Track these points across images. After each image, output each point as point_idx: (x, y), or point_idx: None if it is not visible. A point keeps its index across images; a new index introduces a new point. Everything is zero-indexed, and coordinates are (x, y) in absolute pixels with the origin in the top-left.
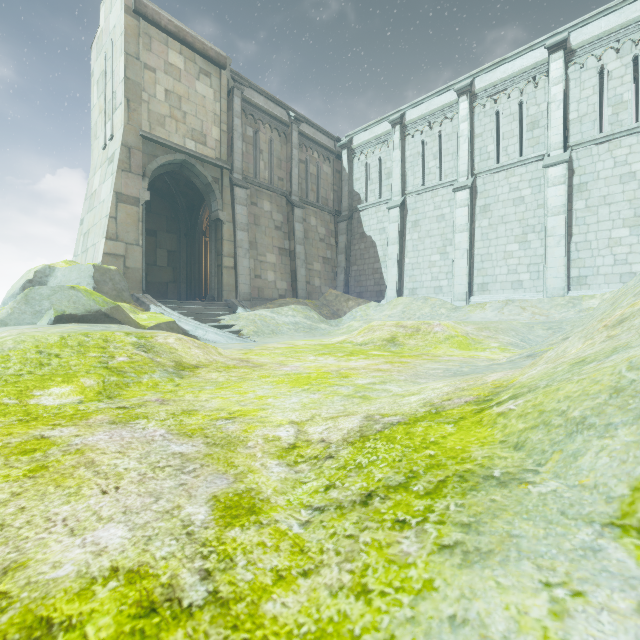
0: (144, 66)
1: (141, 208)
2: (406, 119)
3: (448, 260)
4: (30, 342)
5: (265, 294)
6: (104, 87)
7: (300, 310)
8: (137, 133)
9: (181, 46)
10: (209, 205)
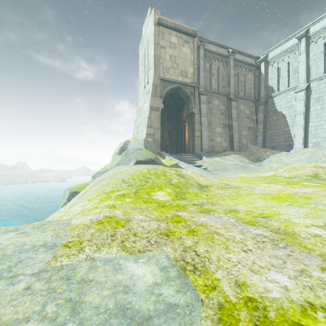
0: (161, 47)
1: (160, 112)
2: (310, 32)
3: None
4: (138, 172)
5: (215, 149)
6: (144, 61)
7: (236, 157)
8: (158, 78)
9: (176, 32)
10: (188, 106)
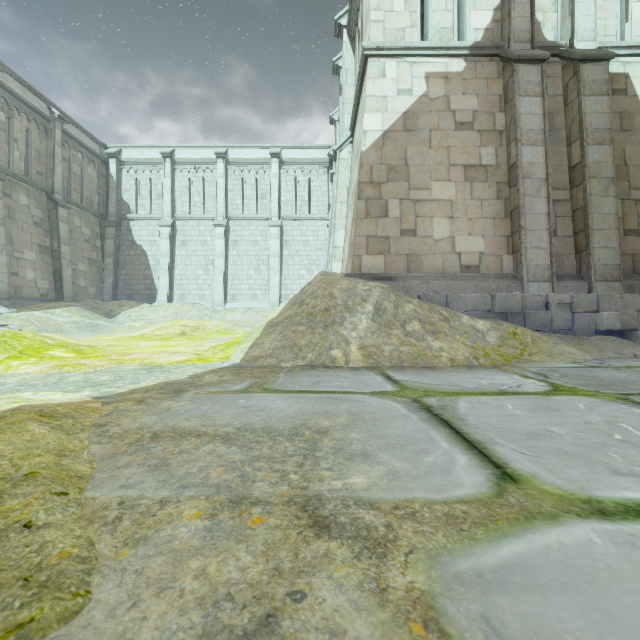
0: None
1: None
2: (176, 156)
3: (210, 275)
4: None
5: (24, 293)
6: None
7: (75, 311)
8: None
9: None
10: None
